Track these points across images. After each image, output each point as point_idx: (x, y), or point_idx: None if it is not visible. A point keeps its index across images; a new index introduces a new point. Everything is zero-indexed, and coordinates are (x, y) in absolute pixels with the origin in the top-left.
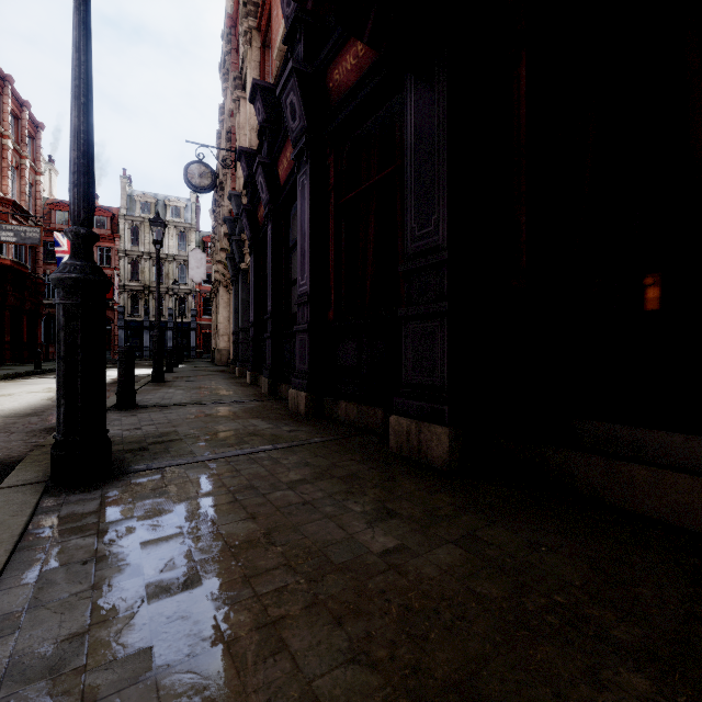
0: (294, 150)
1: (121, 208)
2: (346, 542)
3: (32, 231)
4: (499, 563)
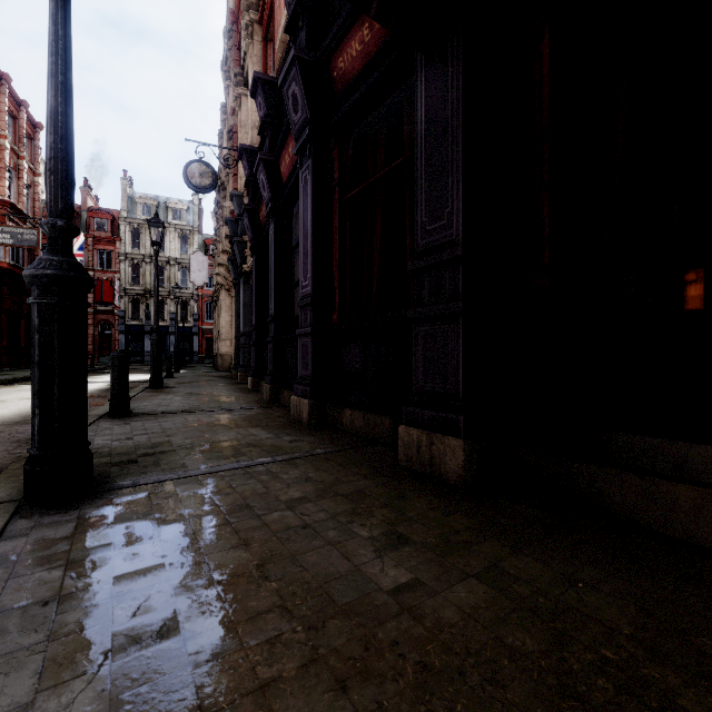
0: (296, 144)
1: (121, 211)
2: (351, 576)
3: (29, 233)
4: (531, 604)
